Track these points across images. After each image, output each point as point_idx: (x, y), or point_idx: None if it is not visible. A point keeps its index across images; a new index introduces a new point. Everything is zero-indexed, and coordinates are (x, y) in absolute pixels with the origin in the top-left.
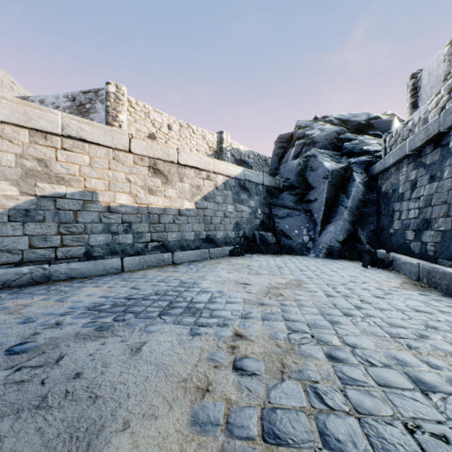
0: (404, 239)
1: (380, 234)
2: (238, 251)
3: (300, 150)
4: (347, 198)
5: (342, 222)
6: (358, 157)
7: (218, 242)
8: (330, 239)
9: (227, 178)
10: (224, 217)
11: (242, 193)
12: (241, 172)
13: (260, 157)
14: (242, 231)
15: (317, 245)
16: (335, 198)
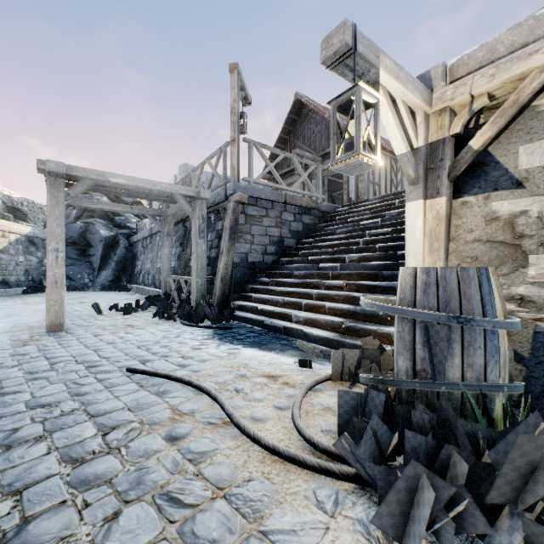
0: (137, 278)
1: (132, 276)
2: (32, 290)
3: (82, 213)
4: (115, 256)
5: (111, 270)
6: (124, 229)
7: (12, 284)
8: (104, 280)
9: (19, 235)
10: (17, 266)
11: (31, 247)
12: (31, 231)
13: (35, 204)
14: (31, 276)
15: (95, 284)
16: (108, 254)
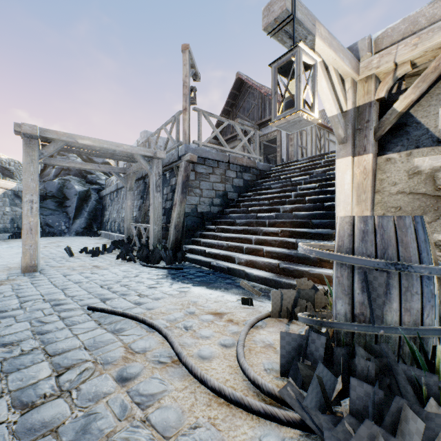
0: (105, 225)
1: (101, 224)
2: (17, 236)
3: (60, 172)
4: (87, 207)
5: (84, 218)
6: (95, 185)
7: None
8: (78, 227)
9: (6, 190)
10: (4, 215)
11: (17, 200)
12: (16, 186)
13: (21, 164)
14: (17, 224)
15: (71, 230)
16: (82, 206)
